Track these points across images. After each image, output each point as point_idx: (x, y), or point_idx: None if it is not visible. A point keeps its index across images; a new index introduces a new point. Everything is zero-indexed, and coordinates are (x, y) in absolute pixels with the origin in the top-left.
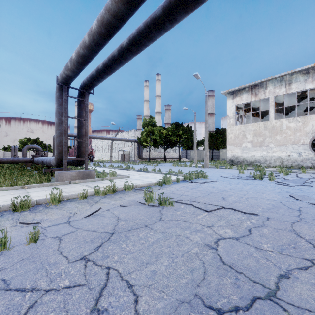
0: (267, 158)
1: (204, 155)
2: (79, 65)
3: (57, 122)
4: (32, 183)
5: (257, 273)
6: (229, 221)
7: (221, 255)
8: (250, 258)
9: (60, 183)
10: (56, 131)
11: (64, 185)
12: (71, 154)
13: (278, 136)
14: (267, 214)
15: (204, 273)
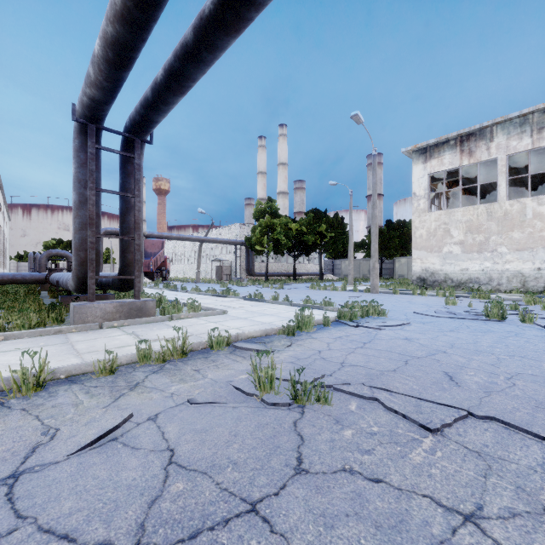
0: (494, 274)
1: (365, 269)
2: (111, 70)
3: (76, 201)
4: (18, 329)
5: None
6: (524, 485)
7: None
8: None
9: (78, 329)
10: (75, 220)
11: (85, 333)
12: None
13: (517, 232)
14: None
15: None
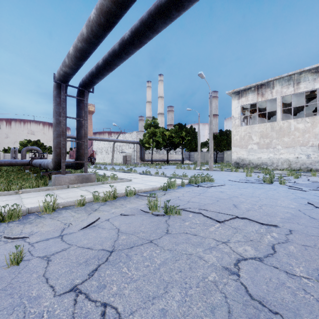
0: (275, 160)
1: (207, 157)
2: (77, 61)
3: (54, 123)
4: (27, 188)
5: (297, 314)
6: (247, 235)
7: (246, 285)
8: (283, 289)
9: (57, 188)
10: (54, 132)
11: (61, 190)
12: (72, 156)
13: (286, 138)
14: (288, 226)
15: (229, 314)
